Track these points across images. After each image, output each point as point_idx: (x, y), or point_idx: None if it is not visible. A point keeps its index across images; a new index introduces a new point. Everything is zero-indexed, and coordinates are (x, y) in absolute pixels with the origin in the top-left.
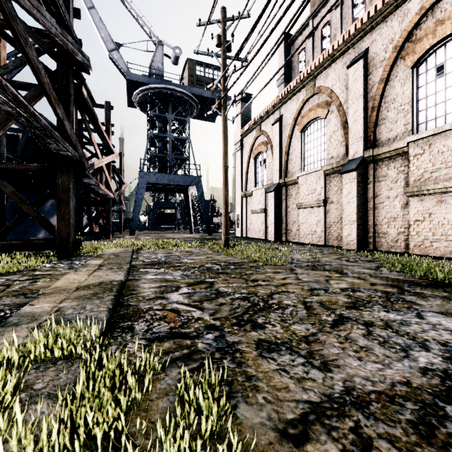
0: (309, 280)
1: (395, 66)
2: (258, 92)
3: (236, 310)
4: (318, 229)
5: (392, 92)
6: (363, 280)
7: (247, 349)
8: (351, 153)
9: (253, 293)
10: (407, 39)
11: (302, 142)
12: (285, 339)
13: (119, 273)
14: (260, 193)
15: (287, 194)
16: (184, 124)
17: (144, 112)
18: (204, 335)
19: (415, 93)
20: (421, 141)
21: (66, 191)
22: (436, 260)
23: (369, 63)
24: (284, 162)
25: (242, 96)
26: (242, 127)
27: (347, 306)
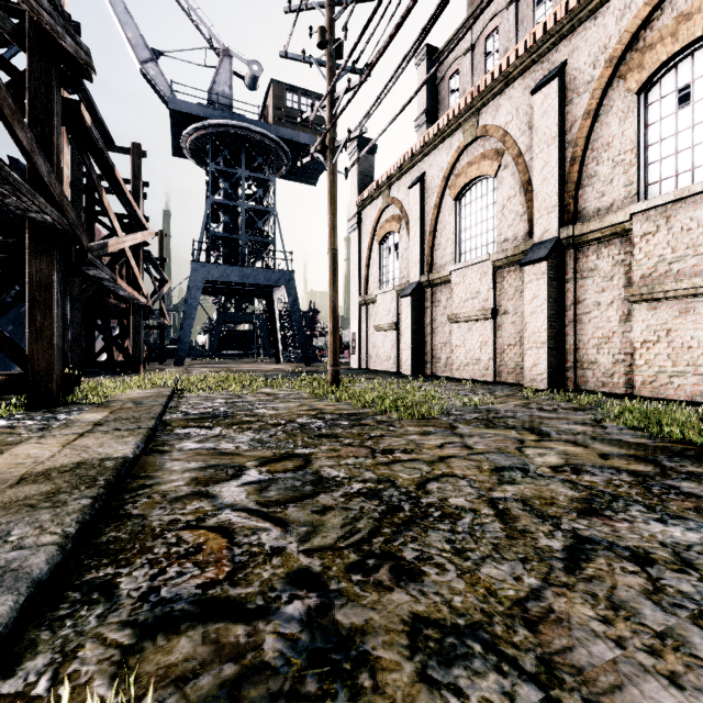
0: (488, 449)
1: (609, 91)
2: (390, 122)
3: (355, 525)
4: (483, 355)
5: (604, 132)
6: (582, 446)
7: (388, 656)
8: (538, 232)
9: (388, 480)
10: (629, 45)
11: (457, 215)
12: (475, 613)
13: (127, 441)
14: (389, 299)
15: (433, 300)
16: (267, 187)
17: (200, 166)
18: (282, 605)
19: (643, 134)
20: (654, 212)
21: (44, 288)
22: (683, 408)
23: (566, 86)
24: (429, 249)
25: (362, 131)
26: (360, 193)
27: (579, 508)
